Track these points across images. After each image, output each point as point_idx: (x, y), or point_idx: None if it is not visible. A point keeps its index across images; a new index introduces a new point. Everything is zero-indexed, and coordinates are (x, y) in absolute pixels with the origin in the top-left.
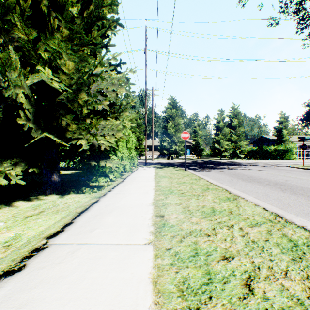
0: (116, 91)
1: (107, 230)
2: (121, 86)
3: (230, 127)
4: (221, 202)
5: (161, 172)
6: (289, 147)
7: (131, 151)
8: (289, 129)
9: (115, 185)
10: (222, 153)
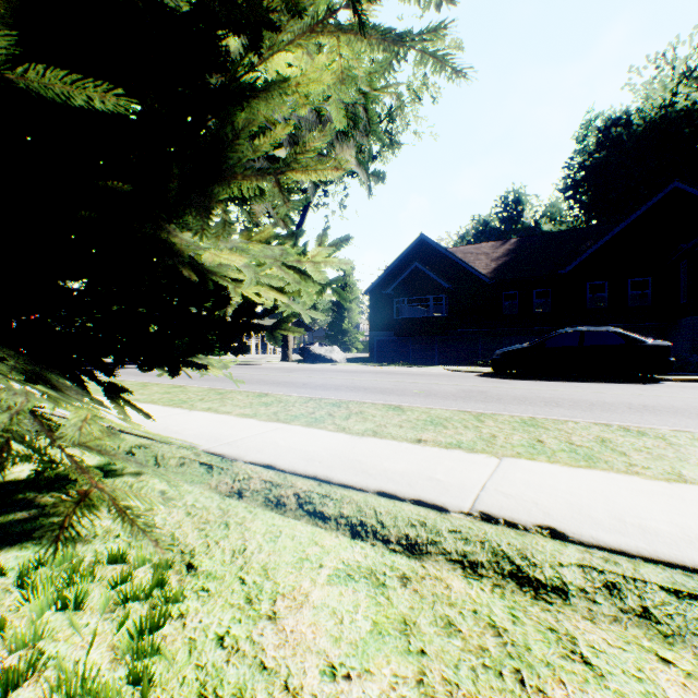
0: None
1: None
2: None
3: None
4: None
5: None
6: None
7: None
8: None
9: None
10: None
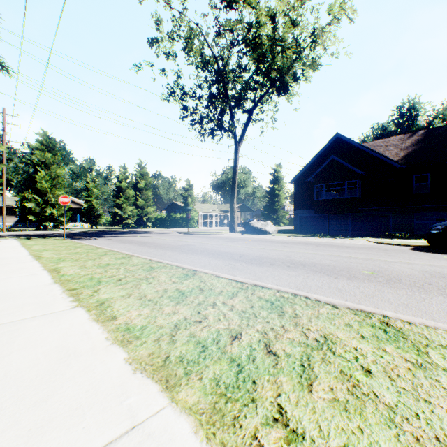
0: None
1: (1, 262)
2: None
3: (137, 189)
4: (86, 250)
5: (30, 242)
6: (192, 216)
7: None
8: (194, 197)
9: None
10: (125, 220)
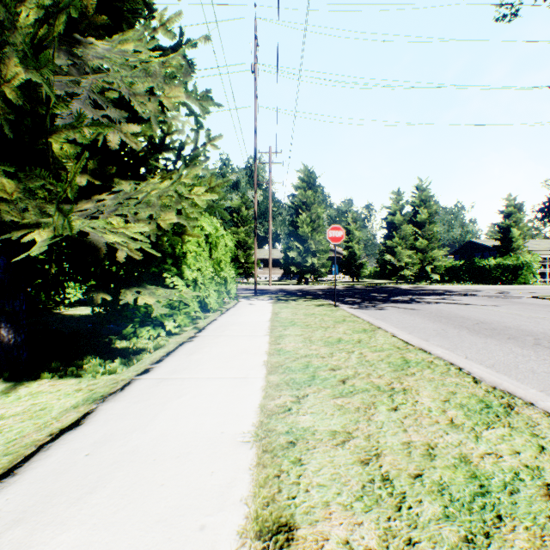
0: (160, 95)
1: None
2: (173, 82)
3: (414, 224)
4: (476, 424)
5: (285, 310)
6: (526, 261)
7: (220, 266)
8: (524, 227)
9: (169, 349)
10: (399, 271)
